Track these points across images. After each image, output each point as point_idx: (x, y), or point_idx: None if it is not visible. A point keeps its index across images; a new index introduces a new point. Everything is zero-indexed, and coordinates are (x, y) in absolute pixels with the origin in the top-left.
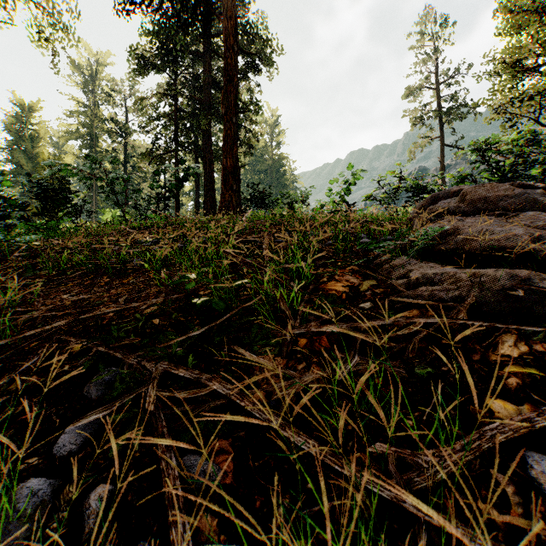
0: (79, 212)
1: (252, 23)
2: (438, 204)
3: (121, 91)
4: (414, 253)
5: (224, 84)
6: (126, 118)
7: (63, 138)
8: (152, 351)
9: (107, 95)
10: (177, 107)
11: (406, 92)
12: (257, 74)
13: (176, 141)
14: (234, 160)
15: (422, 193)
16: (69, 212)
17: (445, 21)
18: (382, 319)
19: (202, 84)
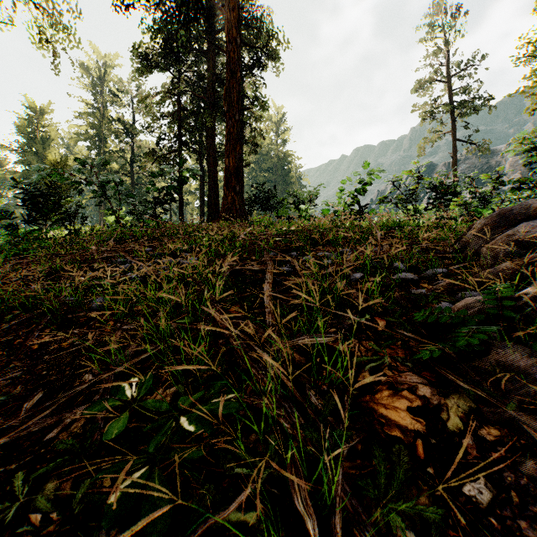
0: (73, 218)
1: (257, 17)
2: (520, 228)
3: (128, 92)
4: None
5: (227, 79)
6: (133, 118)
7: (72, 139)
8: None
9: (114, 96)
10: (180, 106)
11: (416, 86)
12: (262, 70)
13: (179, 140)
14: (237, 160)
15: (445, 194)
16: (61, 219)
17: (458, 11)
18: None
19: (206, 82)
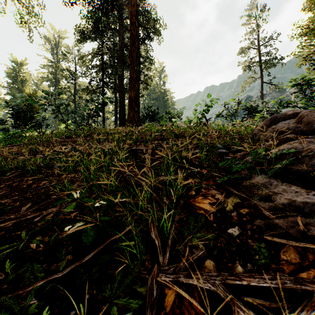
0: (40, 125)
1: (148, 10)
2: (279, 124)
3: (72, 53)
4: (272, 173)
5: (130, 46)
6: (75, 68)
7: (39, 81)
8: (1, 306)
9: (64, 55)
10: (103, 61)
11: (240, 51)
12: (150, 41)
13: (102, 81)
14: (135, 92)
15: (253, 112)
16: (33, 125)
17: (264, 8)
18: (263, 275)
19: (118, 47)
